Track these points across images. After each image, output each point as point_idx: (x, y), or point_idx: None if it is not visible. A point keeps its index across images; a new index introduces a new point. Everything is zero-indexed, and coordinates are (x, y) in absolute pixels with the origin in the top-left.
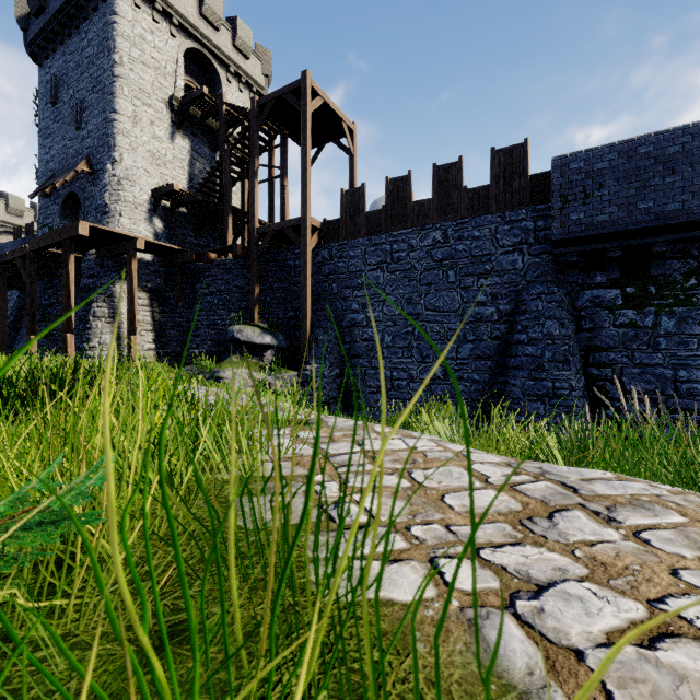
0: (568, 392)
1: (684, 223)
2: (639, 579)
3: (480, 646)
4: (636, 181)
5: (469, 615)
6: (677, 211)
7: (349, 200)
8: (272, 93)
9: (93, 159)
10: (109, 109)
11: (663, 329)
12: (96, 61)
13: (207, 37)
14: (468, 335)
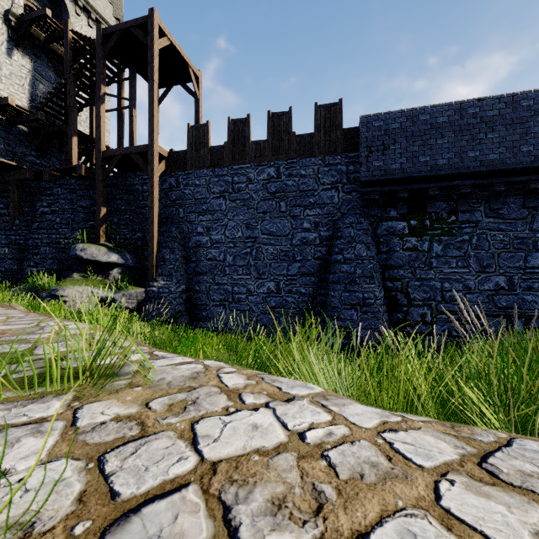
0: (373, 301)
1: (449, 174)
2: None
3: None
4: (418, 140)
5: None
6: (445, 165)
7: (195, 134)
8: (119, 24)
9: None
10: None
11: (434, 252)
12: None
13: None
14: (296, 255)
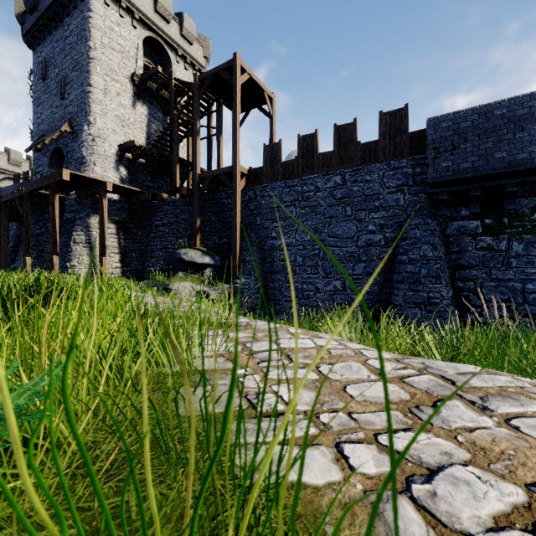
0: (439, 300)
1: (530, 169)
2: (515, 463)
3: (383, 530)
4: (492, 136)
5: (372, 498)
6: (525, 160)
7: (269, 152)
8: (210, 70)
9: (73, 122)
10: (86, 84)
11: (514, 252)
12: (76, 47)
13: (160, 28)
14: (361, 256)
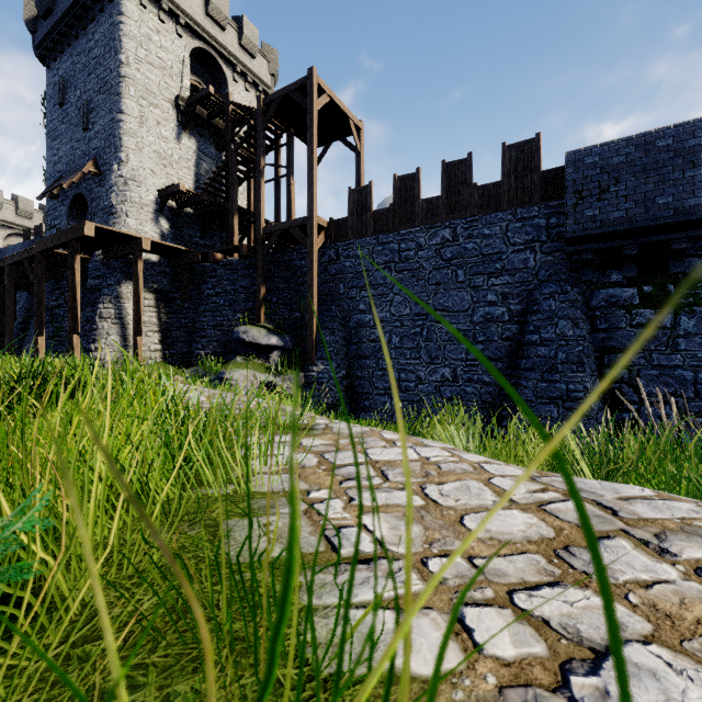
0: (582, 394)
1: None
2: None
3: None
4: (654, 175)
5: (512, 700)
6: (698, 206)
7: (356, 199)
8: (278, 91)
9: (100, 160)
10: (116, 110)
11: (682, 329)
12: (103, 62)
13: (213, 37)
14: (478, 335)
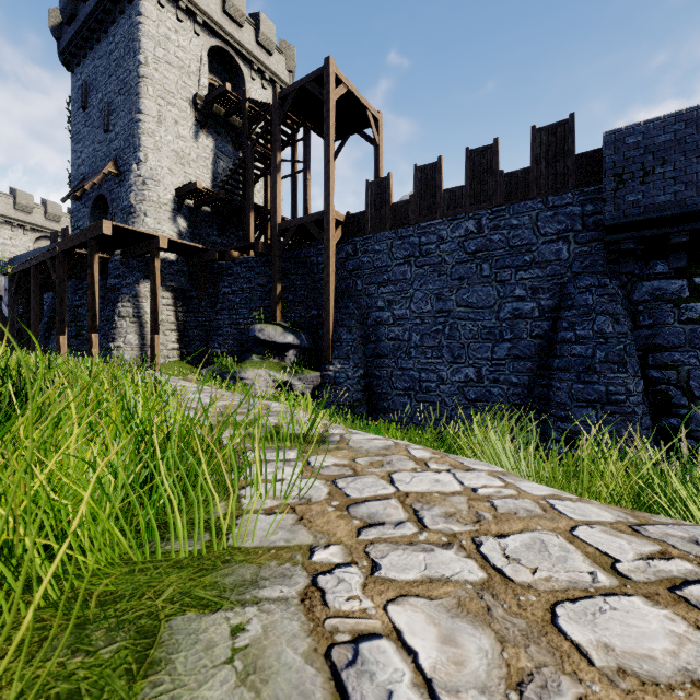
0: (624, 397)
1: None
2: None
3: None
4: None
5: None
6: None
7: (374, 192)
8: (294, 83)
9: (120, 160)
10: (135, 110)
11: None
12: (123, 63)
13: (230, 34)
14: (505, 333)
